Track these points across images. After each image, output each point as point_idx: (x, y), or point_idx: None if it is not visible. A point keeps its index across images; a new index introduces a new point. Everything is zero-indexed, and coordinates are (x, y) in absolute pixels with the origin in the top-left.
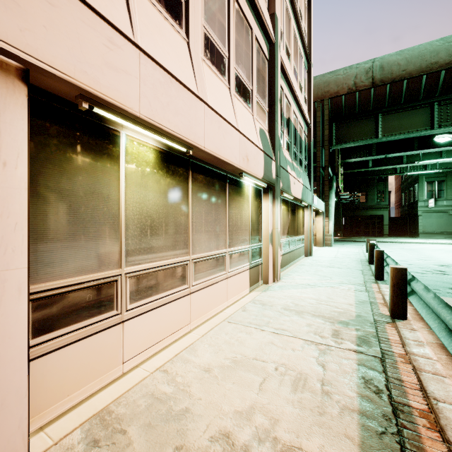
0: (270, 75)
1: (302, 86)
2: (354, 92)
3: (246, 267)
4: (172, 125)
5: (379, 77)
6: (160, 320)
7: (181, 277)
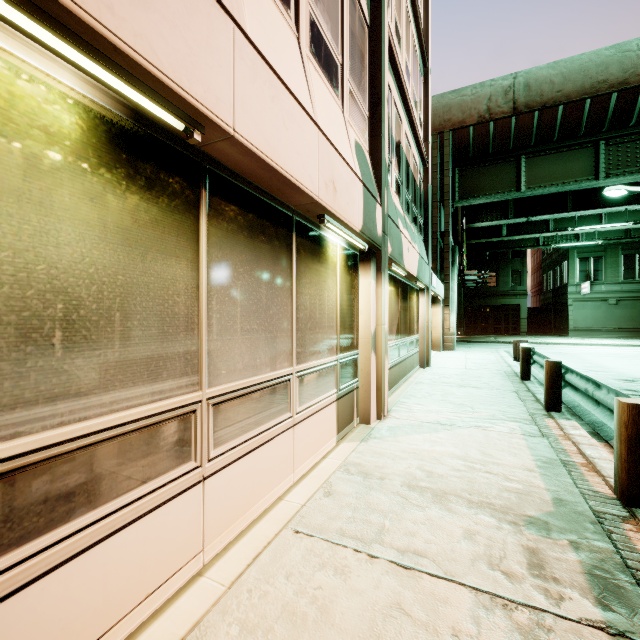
0: (371, 55)
1: (417, 99)
2: (487, 121)
3: (330, 397)
4: (126, 27)
5: (524, 100)
6: (105, 576)
7: (177, 446)
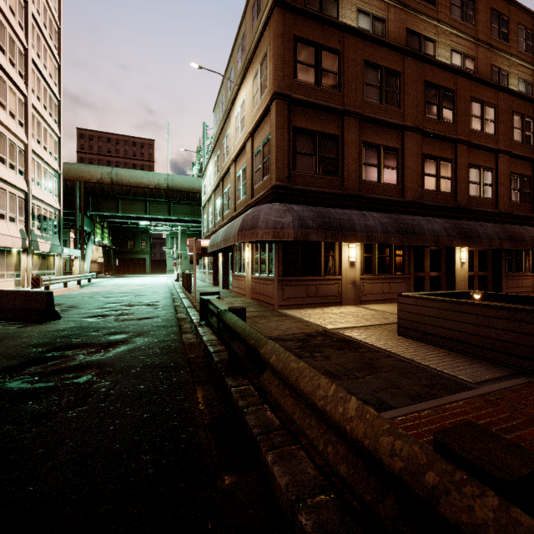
0: (26, 205)
1: (53, 190)
2: (101, 183)
3: (13, 279)
4: None
5: (116, 179)
6: None
7: None
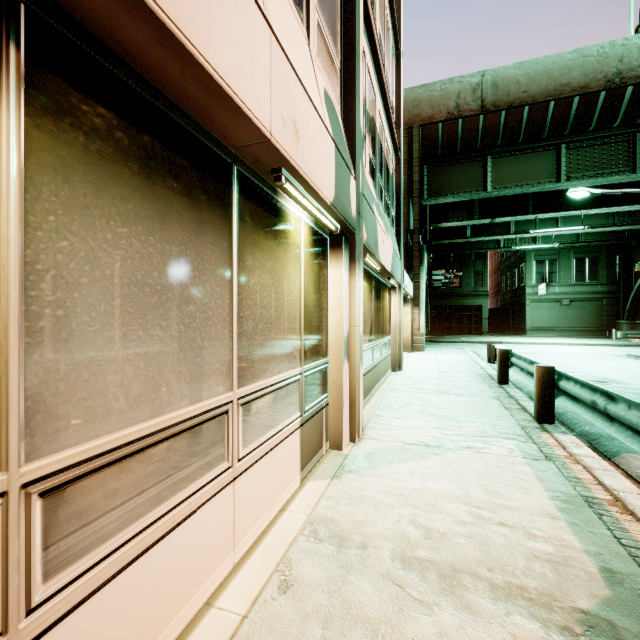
0: None
1: (390, 80)
2: (455, 118)
3: (292, 424)
4: None
5: (491, 99)
6: None
7: None
